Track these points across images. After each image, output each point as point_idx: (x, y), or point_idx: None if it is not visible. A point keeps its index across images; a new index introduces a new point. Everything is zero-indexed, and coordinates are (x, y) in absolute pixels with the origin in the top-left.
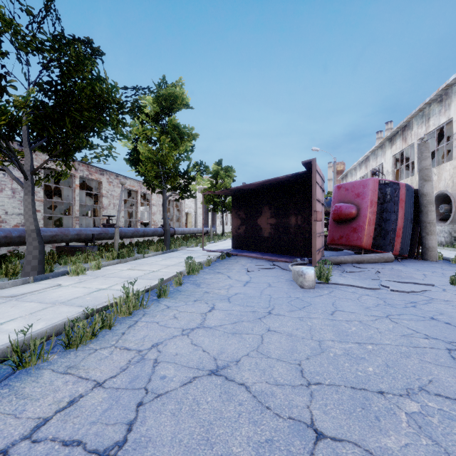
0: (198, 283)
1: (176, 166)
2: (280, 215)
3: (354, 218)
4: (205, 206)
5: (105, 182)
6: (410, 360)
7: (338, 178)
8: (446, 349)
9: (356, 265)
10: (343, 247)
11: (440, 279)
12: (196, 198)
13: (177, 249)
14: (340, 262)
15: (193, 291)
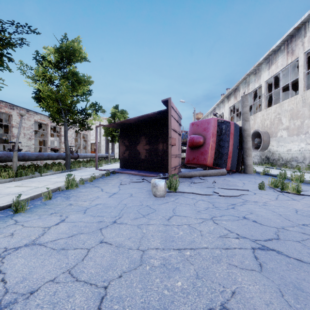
0: (70, 196)
1: (74, 104)
2: (152, 143)
3: (202, 145)
4: (106, 138)
5: (15, 115)
6: (219, 266)
7: None
8: (251, 248)
9: (202, 178)
10: (195, 165)
11: (253, 186)
12: (100, 132)
13: (75, 168)
14: (191, 176)
15: (58, 204)
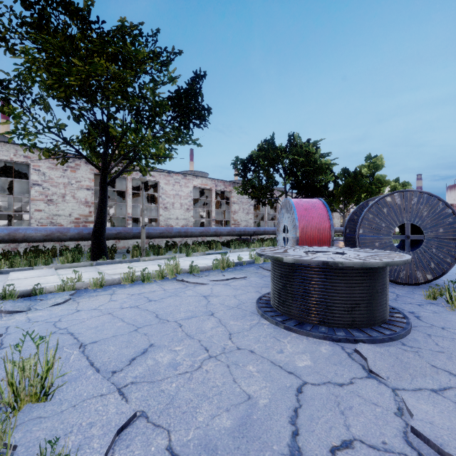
0: None
1: None
2: None
3: None
4: None
5: None
6: None
7: None
8: None
9: None
10: None
11: None
12: None
13: None
14: None
15: None
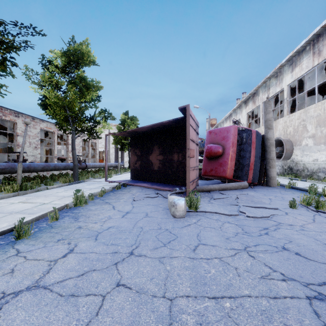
0: (78, 216)
1: (82, 111)
2: (166, 153)
3: (221, 155)
4: (115, 146)
5: (20, 123)
6: None
7: (212, 128)
8: (306, 298)
9: (222, 192)
10: (213, 177)
11: (282, 203)
12: (109, 140)
13: (83, 180)
14: (210, 190)
15: (66, 226)
